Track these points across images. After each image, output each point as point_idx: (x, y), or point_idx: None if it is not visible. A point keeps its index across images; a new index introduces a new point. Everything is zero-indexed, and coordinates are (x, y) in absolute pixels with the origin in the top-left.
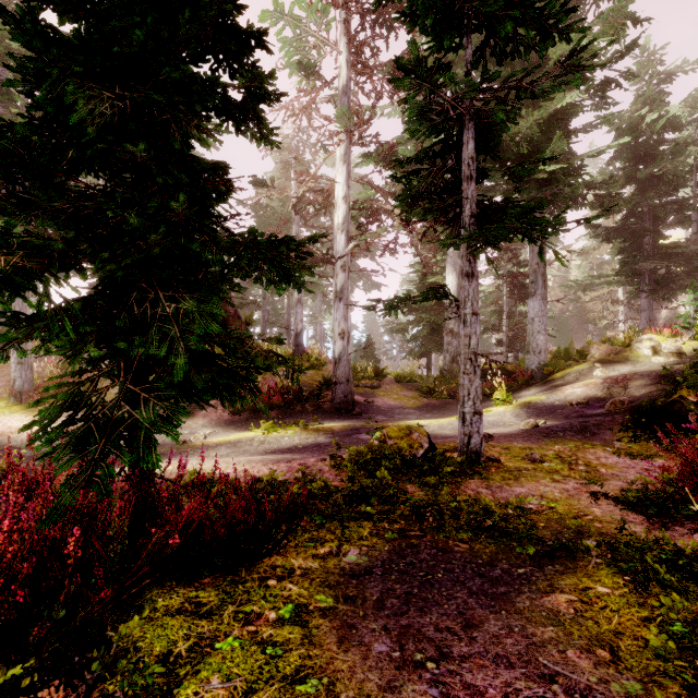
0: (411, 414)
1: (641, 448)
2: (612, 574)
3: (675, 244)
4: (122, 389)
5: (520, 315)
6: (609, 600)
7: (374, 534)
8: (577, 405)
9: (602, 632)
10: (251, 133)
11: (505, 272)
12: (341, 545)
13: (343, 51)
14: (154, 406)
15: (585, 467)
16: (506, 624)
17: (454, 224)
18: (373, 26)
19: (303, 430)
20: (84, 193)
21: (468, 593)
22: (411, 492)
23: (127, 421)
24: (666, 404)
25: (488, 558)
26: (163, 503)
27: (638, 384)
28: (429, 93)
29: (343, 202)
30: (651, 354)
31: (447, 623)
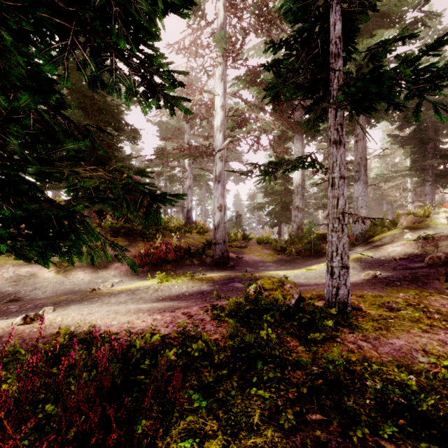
0: (271, 267)
1: None
2: None
3: None
4: None
5: None
6: None
7: (266, 420)
8: (400, 259)
9: None
10: None
11: None
12: (227, 447)
13: None
14: None
15: (439, 315)
16: None
17: None
18: None
19: (190, 279)
20: None
21: None
22: (294, 348)
23: None
24: None
25: None
26: None
27: (447, 244)
28: None
29: (220, 109)
30: (447, 223)
31: None
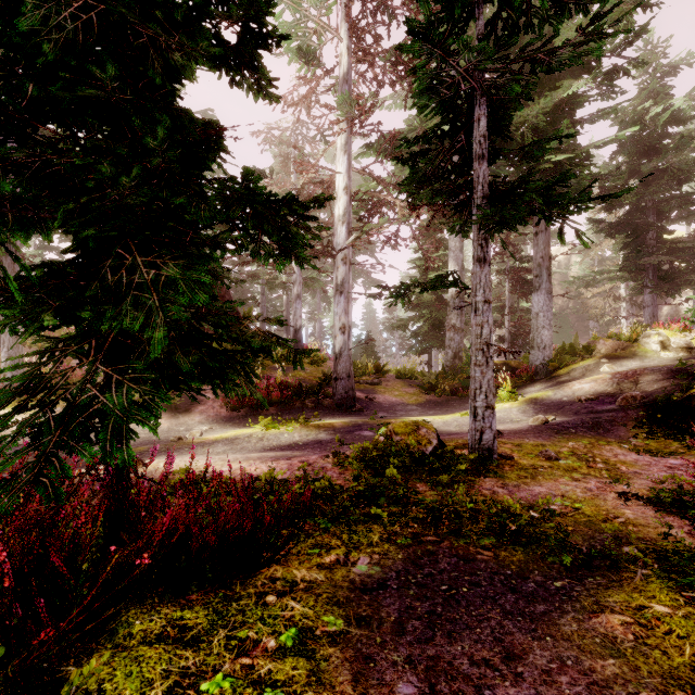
0: (414, 411)
1: (659, 445)
2: (666, 588)
3: (679, 239)
4: (90, 371)
5: (523, 311)
6: (672, 623)
7: (385, 540)
8: (586, 400)
9: (676, 666)
10: (247, 84)
11: (507, 267)
12: (349, 553)
13: (343, 38)
14: (128, 390)
15: (604, 465)
16: (555, 655)
17: (462, 209)
18: (374, 13)
19: (303, 426)
20: (50, 141)
21: (502, 613)
22: (422, 492)
23: (92, 408)
24: (683, 399)
25: (517, 569)
26: (141, 507)
27: (649, 379)
28: (440, 61)
29: (343, 193)
30: (660, 350)
31: (483, 653)
